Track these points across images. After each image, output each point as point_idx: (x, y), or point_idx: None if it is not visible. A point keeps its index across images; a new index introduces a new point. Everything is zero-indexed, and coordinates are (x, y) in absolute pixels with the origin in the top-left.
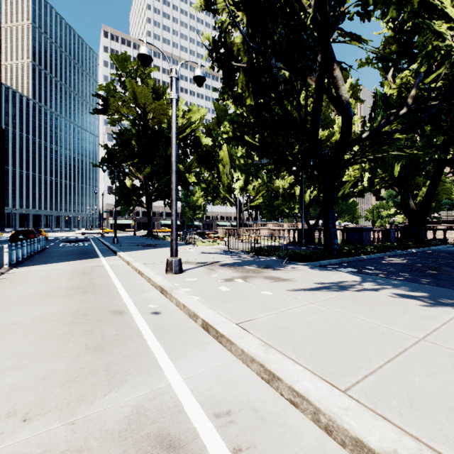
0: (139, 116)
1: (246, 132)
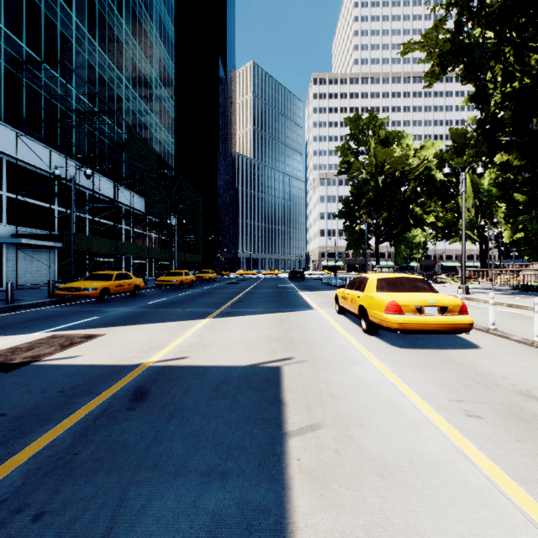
0: (375, 169)
1: (513, 189)
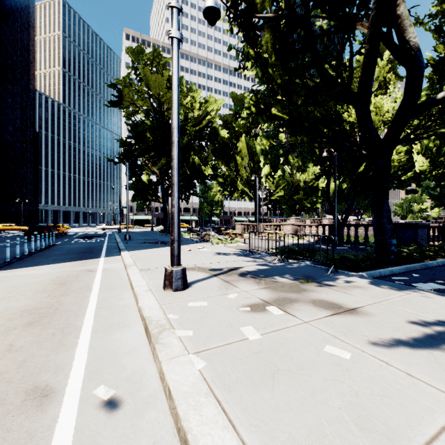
0: (154, 107)
1: (272, 102)
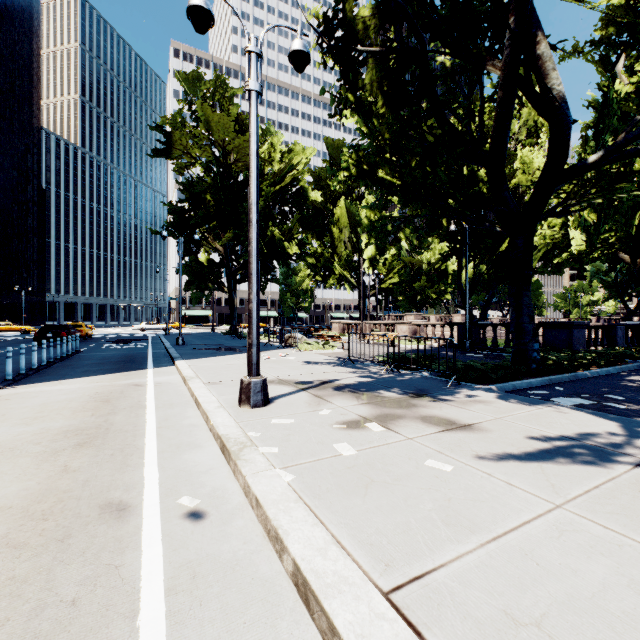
0: (216, 159)
1: (379, 162)
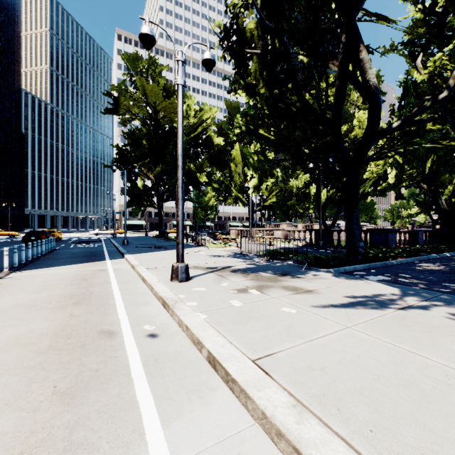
0: (150, 115)
1: (260, 125)
